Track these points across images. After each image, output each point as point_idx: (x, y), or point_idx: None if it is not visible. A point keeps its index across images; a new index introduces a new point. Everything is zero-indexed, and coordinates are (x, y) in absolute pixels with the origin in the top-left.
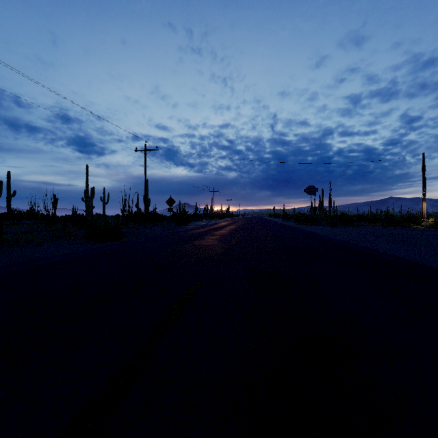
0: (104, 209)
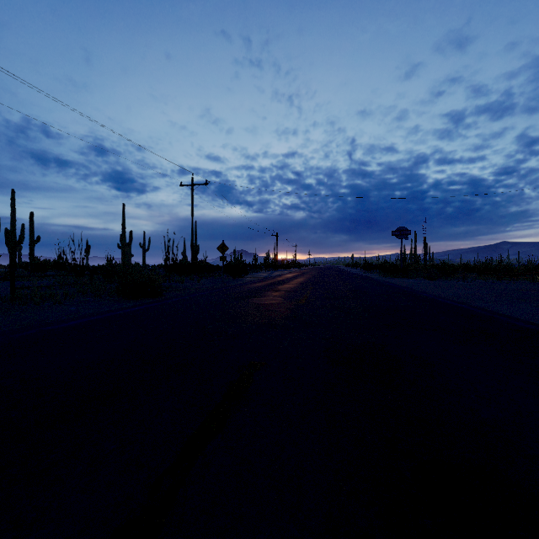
0: (144, 257)
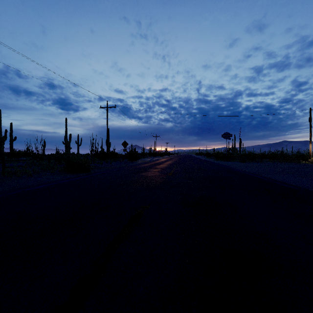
0: (78, 149)
